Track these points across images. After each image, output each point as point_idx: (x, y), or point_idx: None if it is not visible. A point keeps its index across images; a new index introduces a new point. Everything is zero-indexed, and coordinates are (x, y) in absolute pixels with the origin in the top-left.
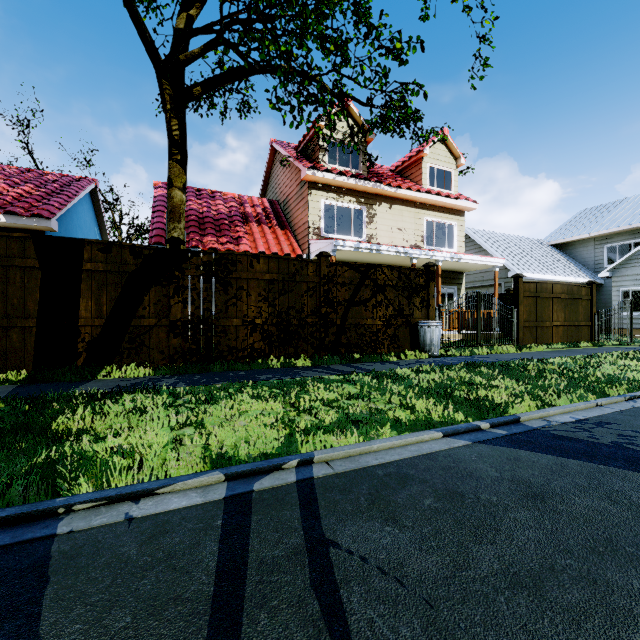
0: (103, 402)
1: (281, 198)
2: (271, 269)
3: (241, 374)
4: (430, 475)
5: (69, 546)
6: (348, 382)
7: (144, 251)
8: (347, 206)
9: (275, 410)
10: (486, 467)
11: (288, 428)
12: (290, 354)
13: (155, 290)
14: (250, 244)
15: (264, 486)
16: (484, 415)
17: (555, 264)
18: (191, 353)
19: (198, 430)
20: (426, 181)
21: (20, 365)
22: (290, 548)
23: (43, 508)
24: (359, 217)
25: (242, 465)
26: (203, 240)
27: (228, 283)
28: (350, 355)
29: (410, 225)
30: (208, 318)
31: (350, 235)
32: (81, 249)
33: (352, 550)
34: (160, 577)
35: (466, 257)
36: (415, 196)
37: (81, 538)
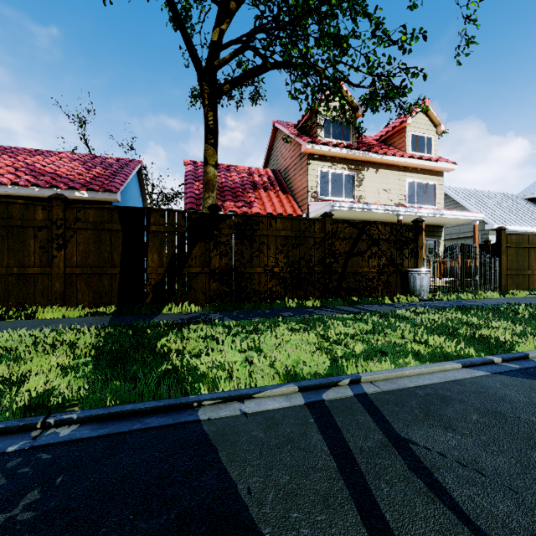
0: (178, 330)
1: (282, 168)
2: (286, 227)
3: (267, 312)
4: (466, 397)
5: (215, 428)
6: (358, 320)
7: (192, 216)
8: (339, 172)
9: (310, 340)
10: (514, 393)
11: (329, 355)
12: (301, 296)
13: (200, 245)
14: (260, 207)
15: (331, 397)
16: (493, 351)
17: (531, 216)
18: (225, 294)
19: (263, 353)
20: (408, 147)
21: (109, 302)
22: (378, 442)
23: (184, 402)
24: (350, 181)
25: (308, 380)
26: (224, 205)
27: (253, 239)
28: (350, 298)
29: (394, 186)
30: (238, 267)
31: (342, 197)
32: (149, 215)
33: (428, 447)
34: (292, 453)
35: (448, 213)
36: (399, 161)
37: (219, 423)
